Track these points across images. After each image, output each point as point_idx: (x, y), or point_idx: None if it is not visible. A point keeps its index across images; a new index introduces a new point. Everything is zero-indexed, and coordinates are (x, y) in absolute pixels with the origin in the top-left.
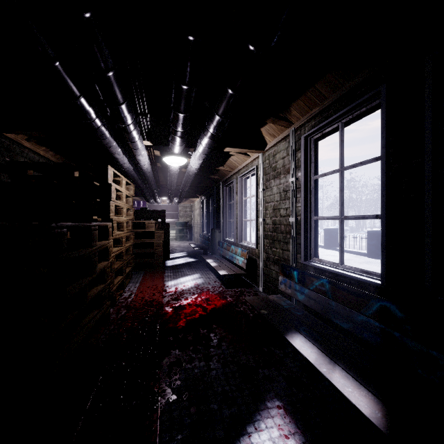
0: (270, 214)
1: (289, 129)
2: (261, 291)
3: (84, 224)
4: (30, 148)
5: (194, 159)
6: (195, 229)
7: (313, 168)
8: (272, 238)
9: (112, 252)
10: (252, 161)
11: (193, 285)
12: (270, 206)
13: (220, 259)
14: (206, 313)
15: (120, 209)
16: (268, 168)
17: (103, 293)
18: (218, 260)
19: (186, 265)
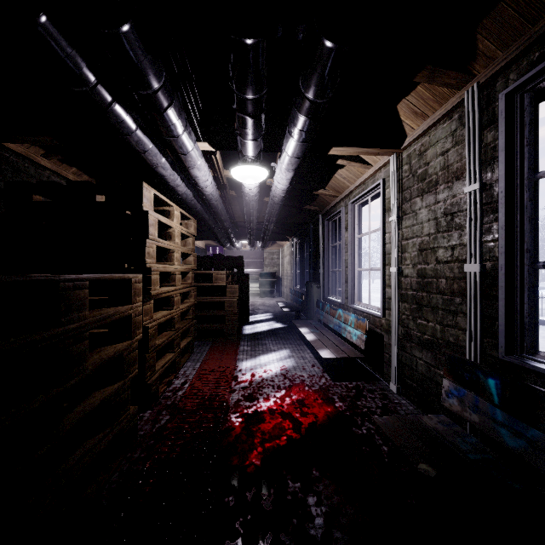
0: (413, 258)
1: (462, 90)
2: (393, 390)
3: (21, 278)
4: (51, 169)
5: (280, 171)
6: (285, 282)
7: (531, 156)
8: (418, 301)
9: (151, 319)
10: (374, 173)
11: (279, 370)
12: (413, 244)
13: (319, 327)
14: (299, 435)
15: (170, 254)
16: (407, 179)
17: (120, 397)
18: (317, 330)
19: (271, 333)
